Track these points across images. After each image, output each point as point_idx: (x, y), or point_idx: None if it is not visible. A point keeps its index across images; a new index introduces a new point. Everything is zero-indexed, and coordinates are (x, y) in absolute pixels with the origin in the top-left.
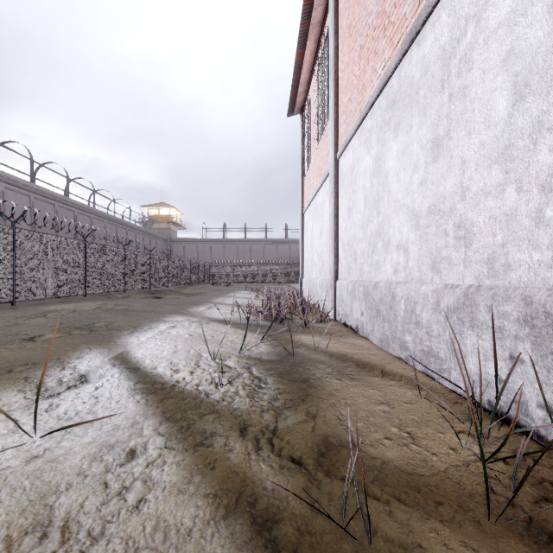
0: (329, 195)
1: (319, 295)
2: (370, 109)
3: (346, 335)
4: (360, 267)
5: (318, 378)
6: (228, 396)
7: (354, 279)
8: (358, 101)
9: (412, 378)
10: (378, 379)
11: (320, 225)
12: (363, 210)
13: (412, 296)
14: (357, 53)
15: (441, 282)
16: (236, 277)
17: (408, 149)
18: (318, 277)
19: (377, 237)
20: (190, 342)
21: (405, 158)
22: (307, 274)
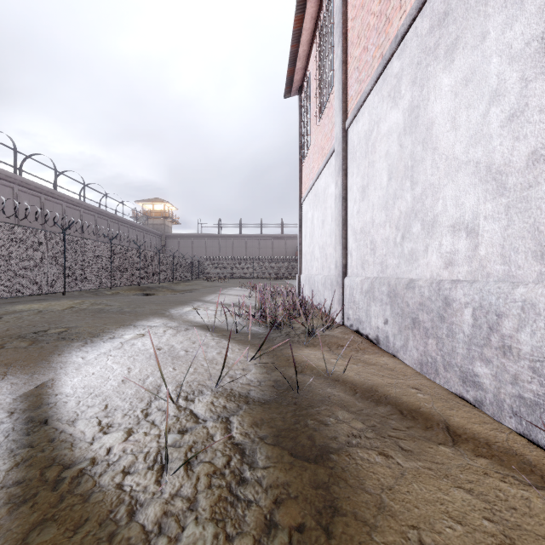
0: (335, 175)
1: (321, 293)
2: (398, 45)
3: (365, 350)
4: (382, 260)
5: (344, 447)
6: (172, 515)
7: (372, 275)
8: (377, 44)
9: (511, 451)
10: (452, 453)
11: (322, 213)
12: (386, 184)
13: (492, 304)
14: None
15: None
16: (231, 273)
17: (477, 72)
18: (319, 273)
19: (411, 217)
20: (153, 362)
21: (471, 89)
22: (306, 269)
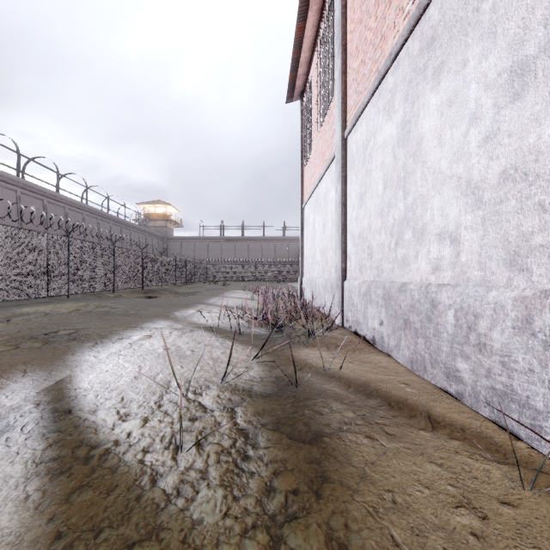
0: (335, 181)
1: (322, 296)
2: (392, 62)
3: (361, 350)
4: (378, 264)
5: (336, 432)
6: (188, 482)
7: (369, 279)
8: (374, 59)
9: (482, 435)
10: (430, 437)
11: (323, 217)
12: (382, 193)
13: (470, 306)
14: (373, 0)
15: (532, 285)
16: (233, 276)
17: (459, 95)
18: (320, 276)
19: (403, 224)
20: (161, 361)
21: (454, 110)
22: (307, 272)
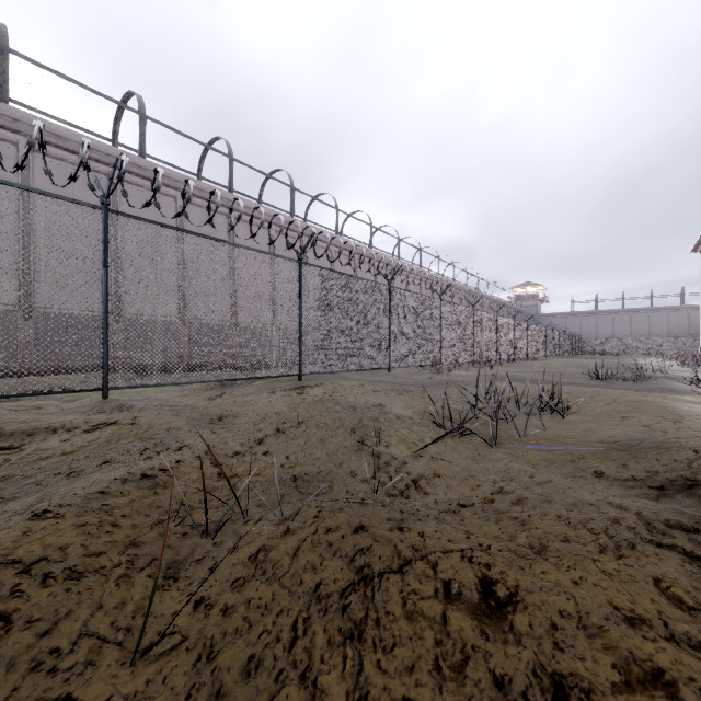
0: None
1: None
2: None
3: None
4: None
5: None
6: None
7: None
8: None
9: None
10: None
11: None
12: None
13: None
14: None
15: None
16: (614, 349)
17: None
18: None
19: None
20: None
21: None
22: None
